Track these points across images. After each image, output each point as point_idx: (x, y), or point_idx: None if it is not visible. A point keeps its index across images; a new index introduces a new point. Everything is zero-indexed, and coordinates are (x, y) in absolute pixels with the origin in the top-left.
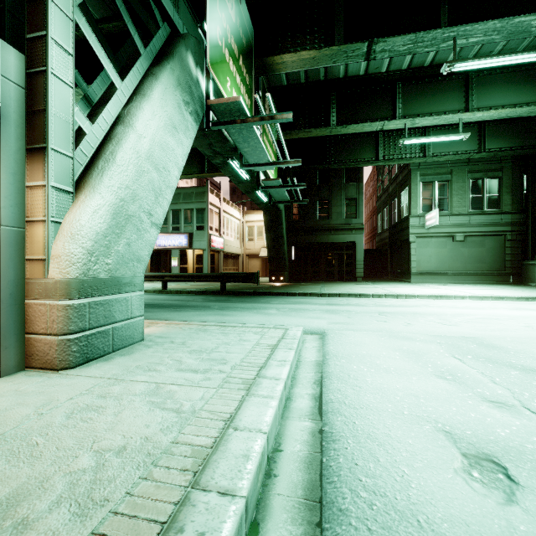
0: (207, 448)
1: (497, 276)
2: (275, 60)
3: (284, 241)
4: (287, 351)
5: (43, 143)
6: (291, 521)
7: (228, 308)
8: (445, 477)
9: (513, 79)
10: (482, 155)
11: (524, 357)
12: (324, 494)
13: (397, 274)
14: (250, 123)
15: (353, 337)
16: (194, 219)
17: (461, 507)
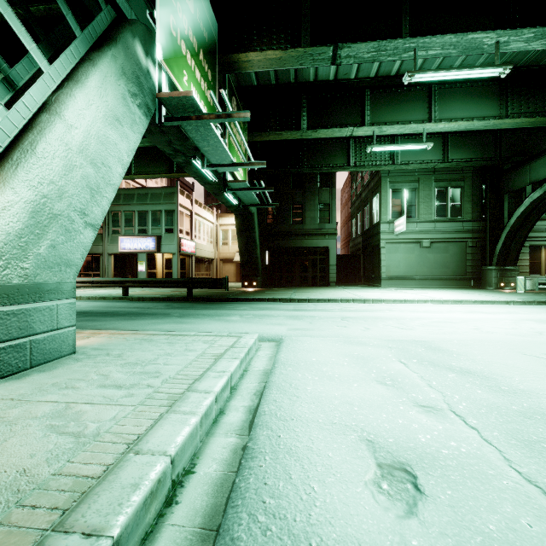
0: (93, 478)
1: (459, 281)
2: (241, 58)
3: (256, 245)
4: (231, 361)
5: None
6: None
7: (188, 315)
8: (354, 492)
9: (471, 94)
10: (446, 165)
11: (465, 359)
12: (224, 520)
13: (369, 279)
14: (206, 120)
15: (309, 343)
16: (163, 221)
17: (360, 525)
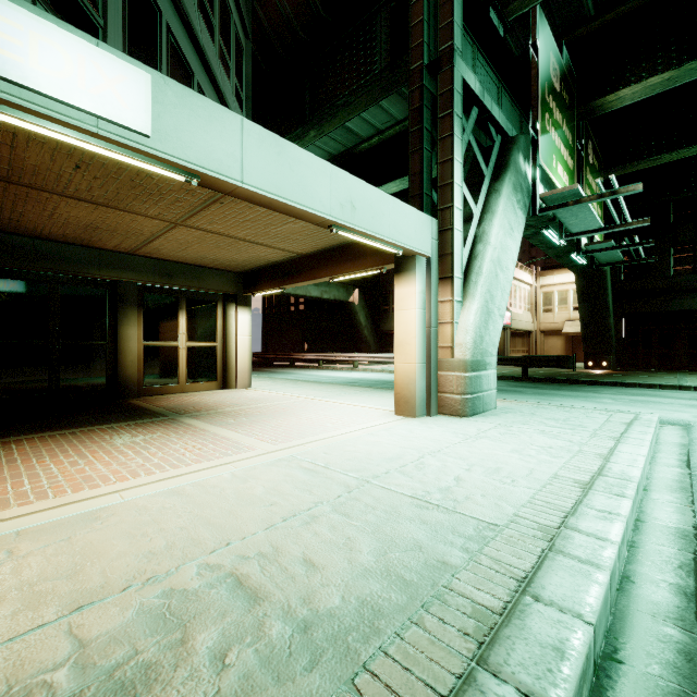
0: (604, 454)
1: None
2: (607, 100)
3: (609, 312)
4: (645, 427)
5: (450, 274)
6: (670, 492)
7: (545, 394)
8: None
9: None
10: None
11: None
12: (694, 490)
13: None
14: (585, 203)
15: None
16: None
17: None
